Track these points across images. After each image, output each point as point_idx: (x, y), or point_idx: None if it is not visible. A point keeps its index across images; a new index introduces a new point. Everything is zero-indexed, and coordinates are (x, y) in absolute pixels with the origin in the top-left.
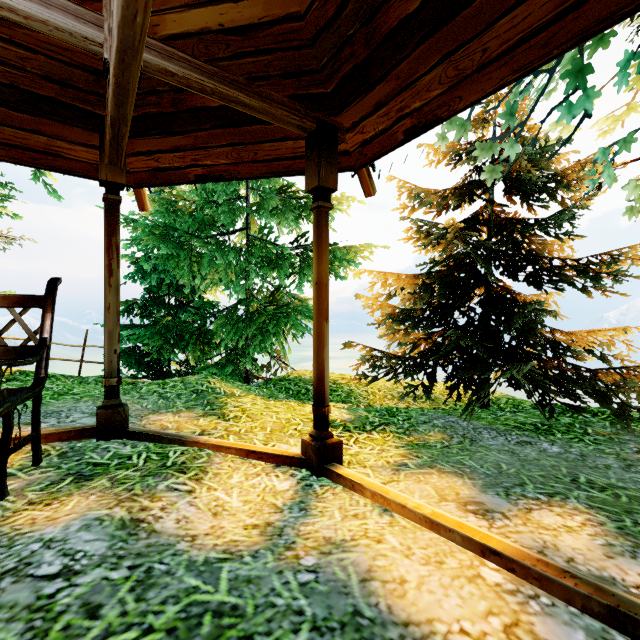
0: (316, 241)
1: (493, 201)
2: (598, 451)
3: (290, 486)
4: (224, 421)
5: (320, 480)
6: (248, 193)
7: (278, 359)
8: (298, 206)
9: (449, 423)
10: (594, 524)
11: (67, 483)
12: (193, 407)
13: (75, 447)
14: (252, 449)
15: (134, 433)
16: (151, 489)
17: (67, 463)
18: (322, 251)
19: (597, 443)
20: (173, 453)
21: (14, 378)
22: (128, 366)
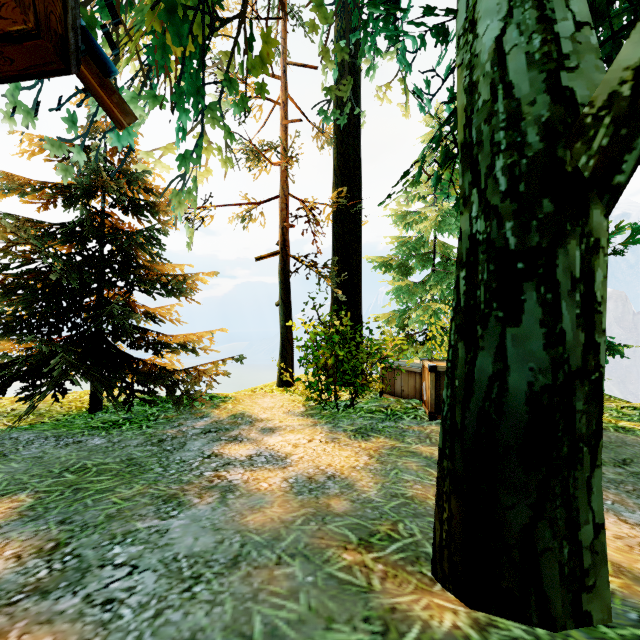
0: None
1: (104, 210)
2: (140, 434)
3: None
4: None
5: None
6: None
7: None
8: None
9: (2, 441)
10: (7, 510)
11: None
12: None
13: None
14: None
15: None
16: None
17: None
18: None
19: (151, 427)
20: None
21: None
22: None
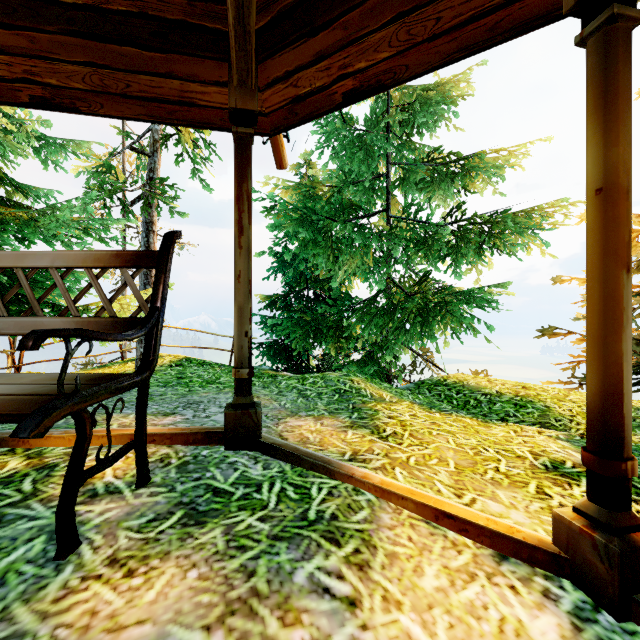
0: (598, 100)
1: None
2: None
3: (561, 635)
4: (380, 439)
5: (629, 632)
6: (389, 169)
7: (424, 358)
8: (451, 172)
9: None
10: None
11: (172, 523)
12: (337, 412)
13: (199, 456)
14: (446, 510)
15: (267, 445)
16: (283, 581)
17: (183, 482)
18: (617, 116)
19: None
20: (317, 490)
21: (181, 364)
22: (271, 358)
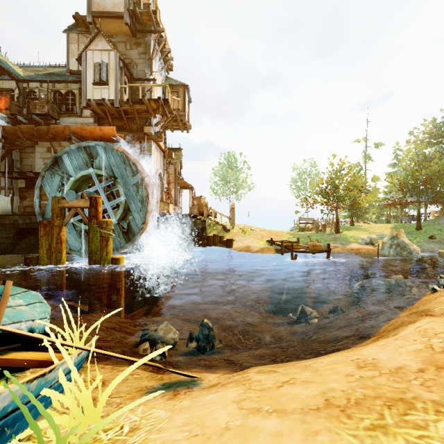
0: None
1: None
2: None
3: None
4: None
5: None
6: None
7: None
8: None
9: None
10: None
11: None
12: None
13: None
14: None
15: None
16: None
17: None
18: None
19: None
20: None
21: None
22: None
